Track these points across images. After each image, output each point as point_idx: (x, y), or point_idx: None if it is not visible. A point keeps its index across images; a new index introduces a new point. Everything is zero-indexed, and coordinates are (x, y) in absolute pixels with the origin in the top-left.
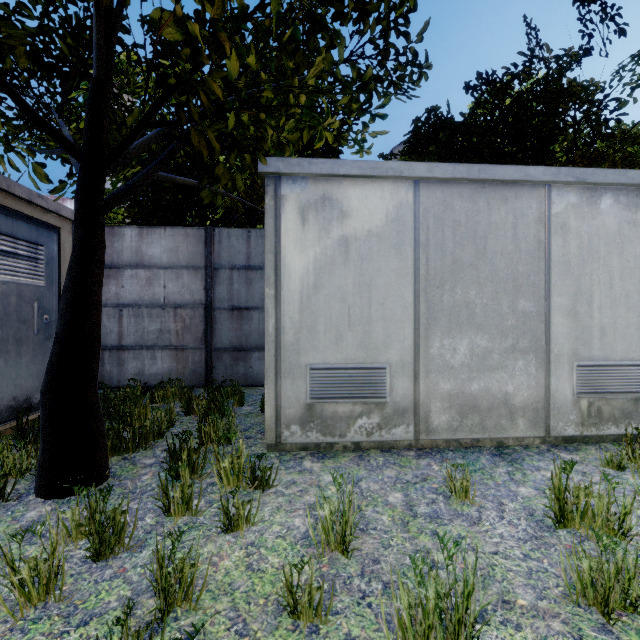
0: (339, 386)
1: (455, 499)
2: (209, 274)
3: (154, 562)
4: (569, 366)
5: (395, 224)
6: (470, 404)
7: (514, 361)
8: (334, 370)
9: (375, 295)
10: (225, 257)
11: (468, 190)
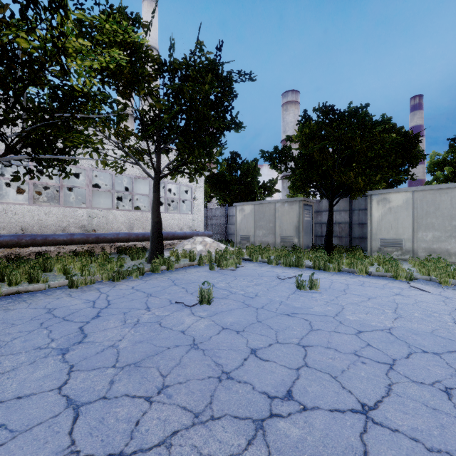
0: (388, 244)
1: (408, 263)
2: (350, 212)
3: None
4: None
5: (406, 203)
6: (432, 251)
7: (450, 239)
8: (386, 240)
9: (399, 221)
10: (356, 206)
11: (432, 192)
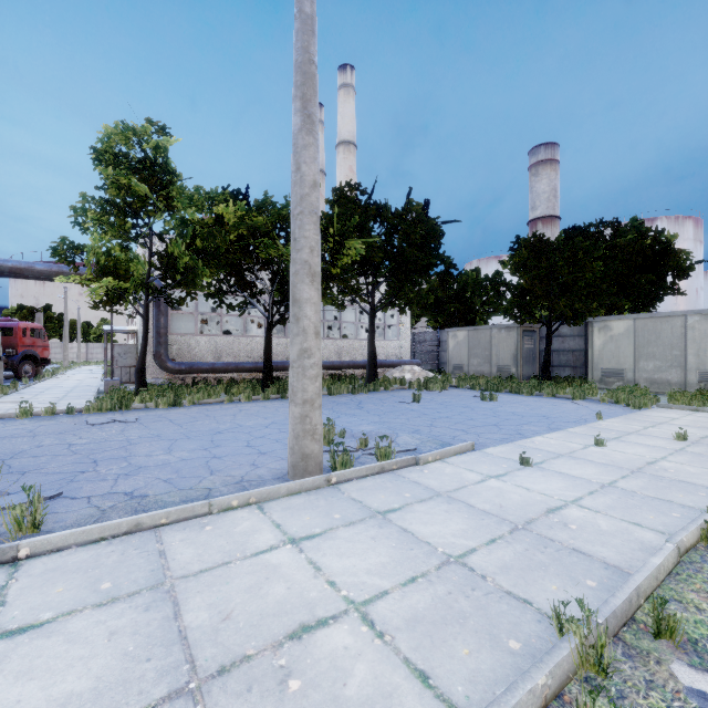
0: (609, 374)
1: None
2: (586, 338)
3: None
4: (695, 372)
5: (627, 331)
6: (654, 381)
7: (671, 369)
8: (608, 370)
9: (621, 350)
10: None
11: (653, 319)
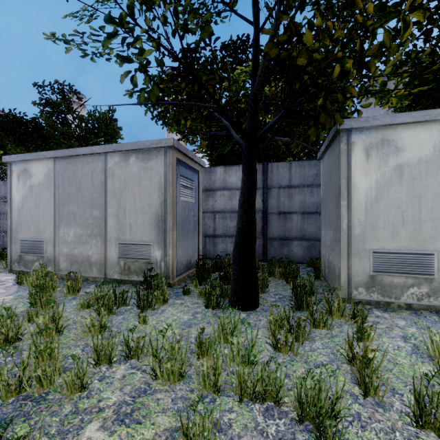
0: (395, 265)
1: None
2: (265, 192)
3: (327, 348)
4: None
5: None
6: None
7: None
8: (391, 254)
9: (424, 203)
10: (275, 181)
11: None
